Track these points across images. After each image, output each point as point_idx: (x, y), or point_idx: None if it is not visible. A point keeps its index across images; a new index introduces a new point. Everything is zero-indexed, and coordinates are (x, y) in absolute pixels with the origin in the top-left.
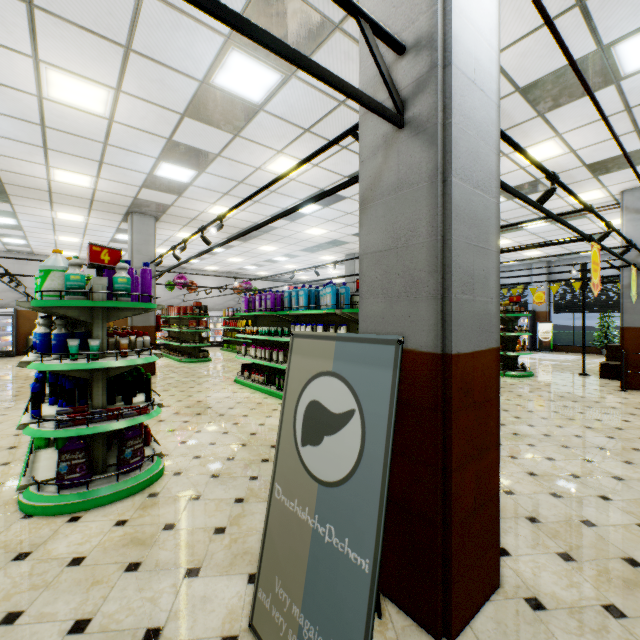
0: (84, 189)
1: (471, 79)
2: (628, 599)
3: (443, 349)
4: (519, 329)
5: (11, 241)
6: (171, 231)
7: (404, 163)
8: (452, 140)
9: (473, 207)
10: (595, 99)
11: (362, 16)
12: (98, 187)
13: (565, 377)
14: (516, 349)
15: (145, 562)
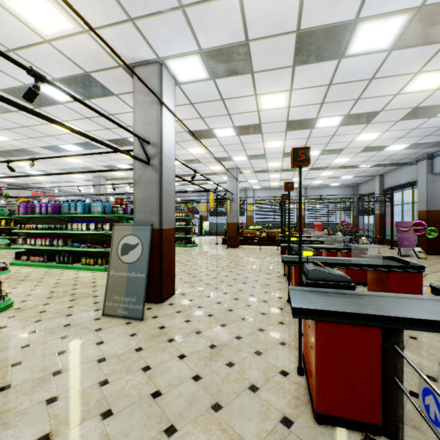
0: None
1: (168, 156)
2: (204, 289)
3: (161, 227)
4: (192, 224)
5: None
6: None
7: (150, 175)
8: (163, 173)
9: (168, 190)
10: (207, 148)
11: (140, 138)
12: None
13: (210, 245)
14: (191, 234)
15: (43, 319)
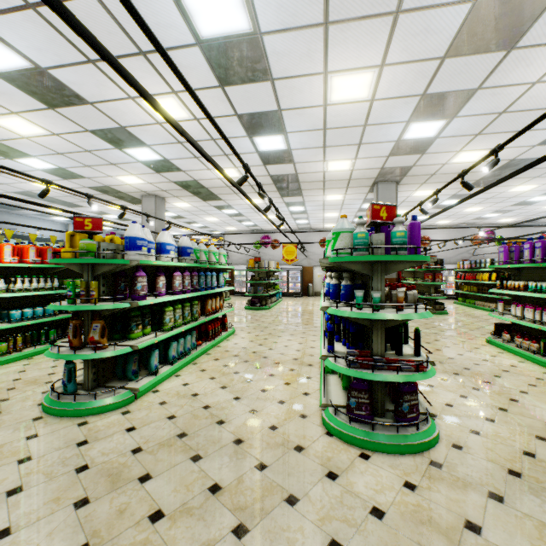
0: (345, 172)
1: None
2: None
3: None
4: None
5: (300, 222)
6: (408, 192)
7: None
8: None
9: None
10: None
11: None
12: (354, 167)
13: None
14: None
15: None
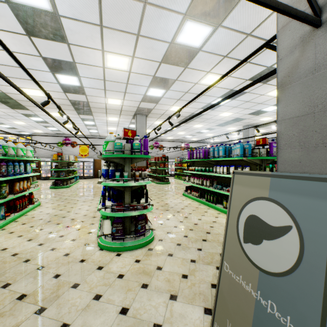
0: (118, 106)
1: None
2: None
3: None
4: None
5: (92, 131)
6: (152, 121)
7: (321, 51)
8: None
9: None
10: None
11: None
12: (123, 104)
13: None
14: None
15: (150, 285)
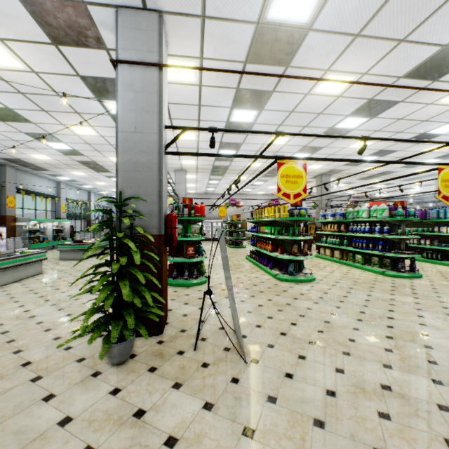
0: (313, 169)
1: None
2: None
3: None
4: None
5: (246, 190)
6: None
7: None
8: None
9: None
10: None
11: None
12: (320, 168)
13: None
14: None
15: None
